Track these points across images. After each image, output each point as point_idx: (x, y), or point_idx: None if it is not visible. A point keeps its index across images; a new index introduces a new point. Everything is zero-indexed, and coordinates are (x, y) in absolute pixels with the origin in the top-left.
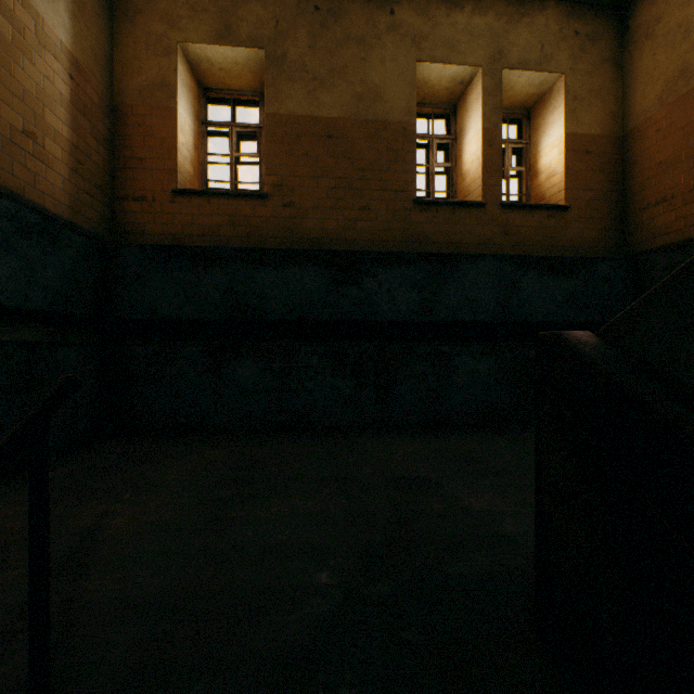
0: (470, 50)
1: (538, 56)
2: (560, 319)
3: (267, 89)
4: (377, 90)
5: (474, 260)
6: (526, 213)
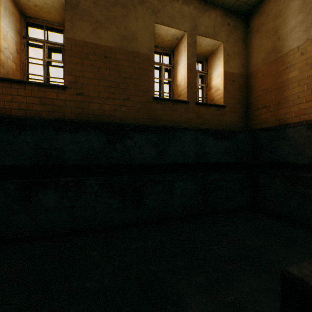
0: (181, 22)
1: (212, 32)
2: (223, 161)
3: (66, 22)
4: (134, 34)
5: (184, 131)
6: (207, 107)
